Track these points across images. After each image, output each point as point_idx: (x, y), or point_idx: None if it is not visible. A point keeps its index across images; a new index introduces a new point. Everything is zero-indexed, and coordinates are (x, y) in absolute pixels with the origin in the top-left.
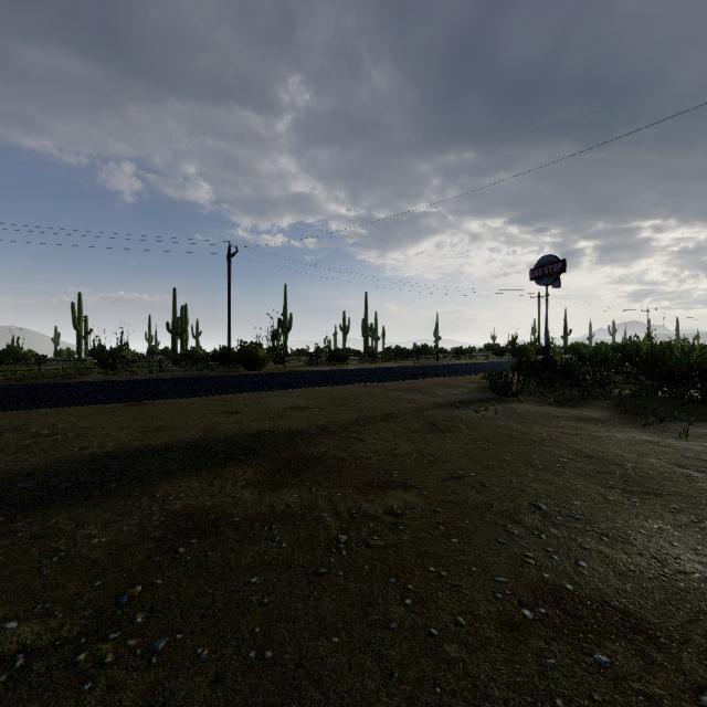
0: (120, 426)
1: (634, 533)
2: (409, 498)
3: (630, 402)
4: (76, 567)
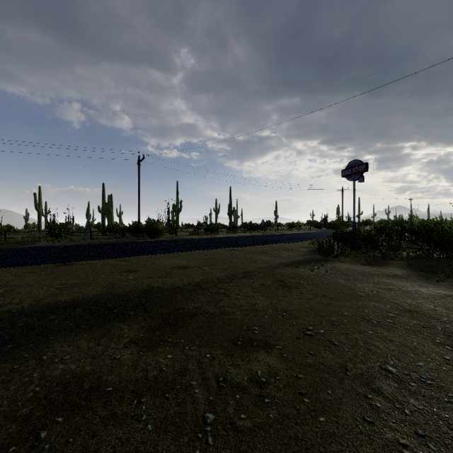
0: (43, 284)
1: None
2: (271, 362)
3: (417, 262)
4: None
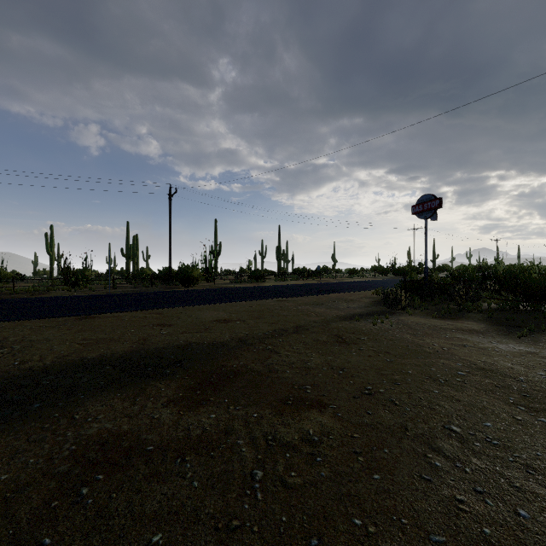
0: (64, 339)
1: None
2: (324, 421)
3: (499, 315)
4: None
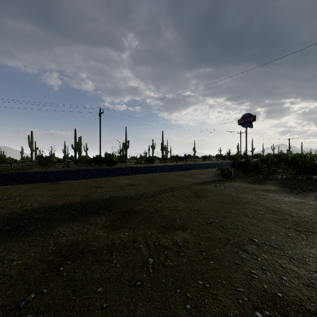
0: (43, 195)
1: (307, 256)
2: (185, 236)
3: (286, 182)
4: (0, 280)
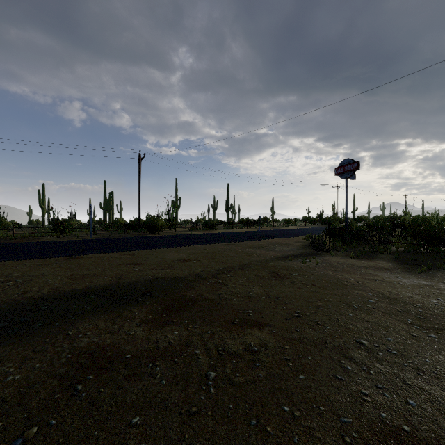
0: (57, 275)
1: (443, 368)
2: (262, 336)
3: (404, 256)
4: None
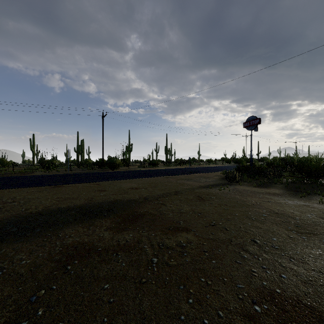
0: (47, 198)
1: (307, 256)
2: (189, 237)
3: (292, 185)
4: (11, 278)
